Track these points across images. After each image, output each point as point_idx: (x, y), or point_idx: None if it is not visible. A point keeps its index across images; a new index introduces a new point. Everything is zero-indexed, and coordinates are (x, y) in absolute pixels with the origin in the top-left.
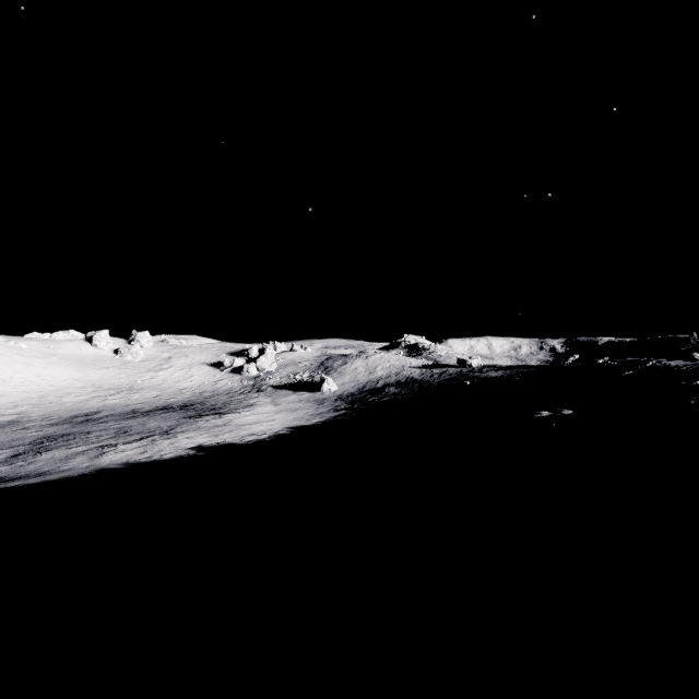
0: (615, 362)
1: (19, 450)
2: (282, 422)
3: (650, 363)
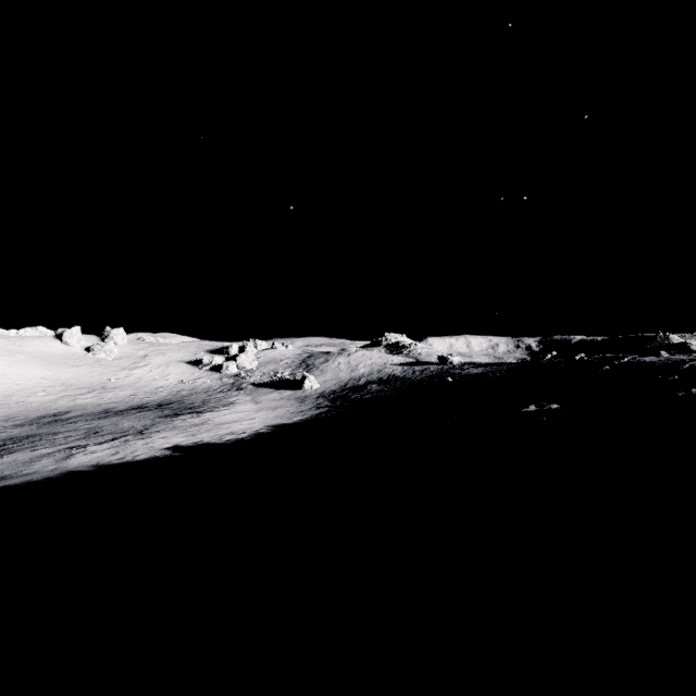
0: (591, 358)
1: None
2: (262, 420)
3: (625, 359)
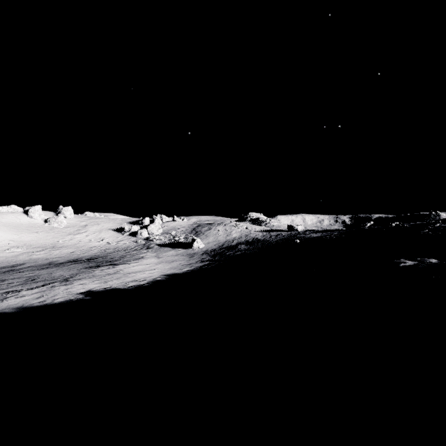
0: (404, 225)
1: None
2: (160, 270)
3: (438, 224)
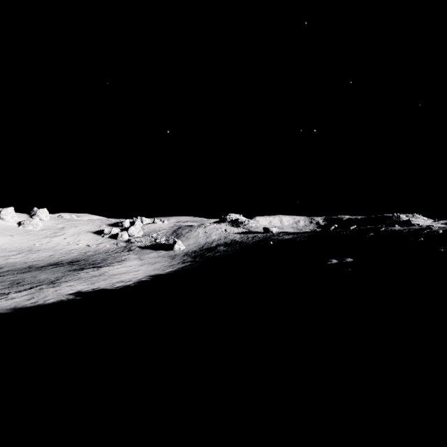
0: (360, 228)
1: None
2: (144, 272)
3: (383, 228)
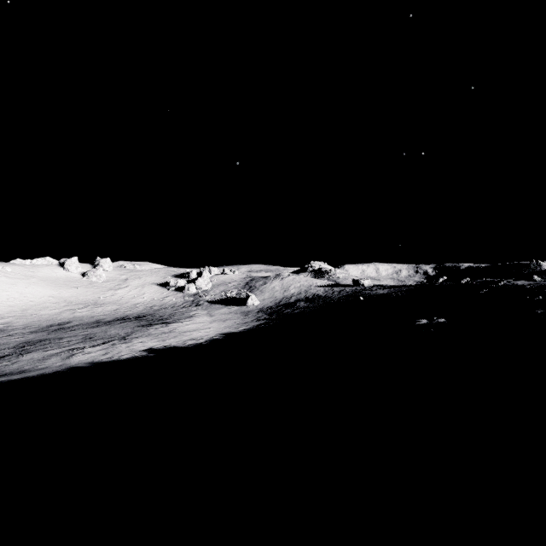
0: (475, 282)
1: (4, 352)
2: (216, 329)
3: (502, 282)
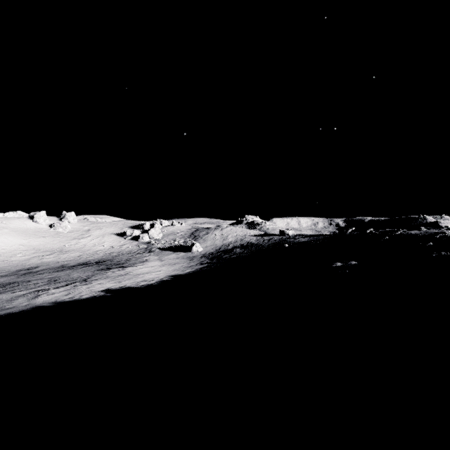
0: (377, 231)
1: None
2: (165, 272)
3: (399, 232)
